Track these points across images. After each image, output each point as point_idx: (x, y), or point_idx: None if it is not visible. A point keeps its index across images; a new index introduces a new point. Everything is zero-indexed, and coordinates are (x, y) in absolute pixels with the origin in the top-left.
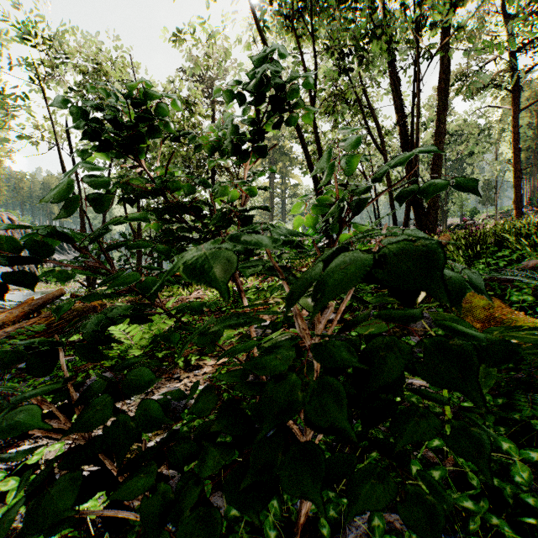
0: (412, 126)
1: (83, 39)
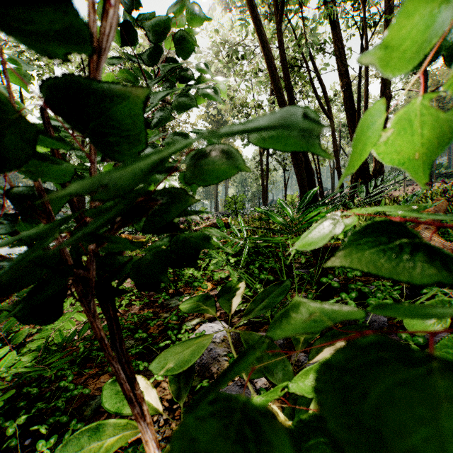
0: (358, 90)
1: None
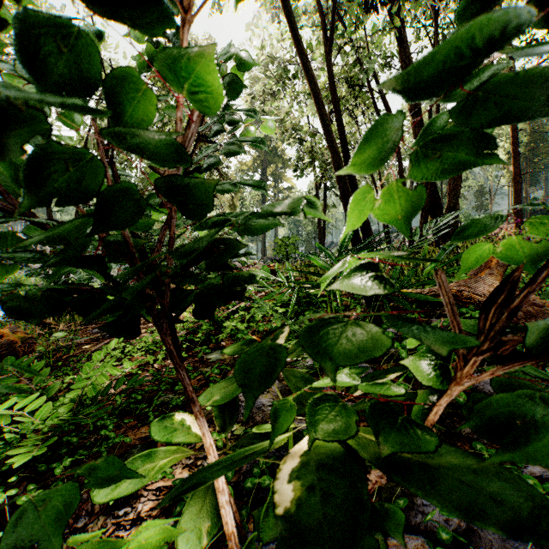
0: (429, 114)
1: (35, 0)
